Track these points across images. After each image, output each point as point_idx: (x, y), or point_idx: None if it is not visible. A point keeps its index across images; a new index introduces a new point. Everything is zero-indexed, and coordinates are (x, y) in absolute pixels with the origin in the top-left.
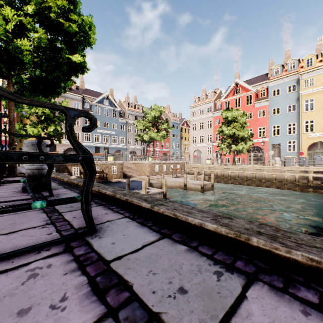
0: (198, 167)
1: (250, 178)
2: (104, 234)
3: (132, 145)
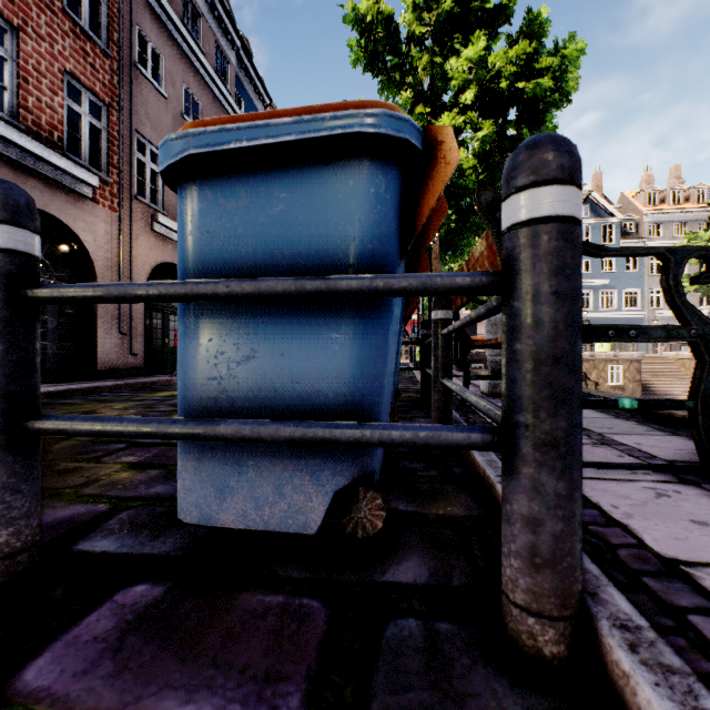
0: None
1: None
2: None
3: (664, 307)
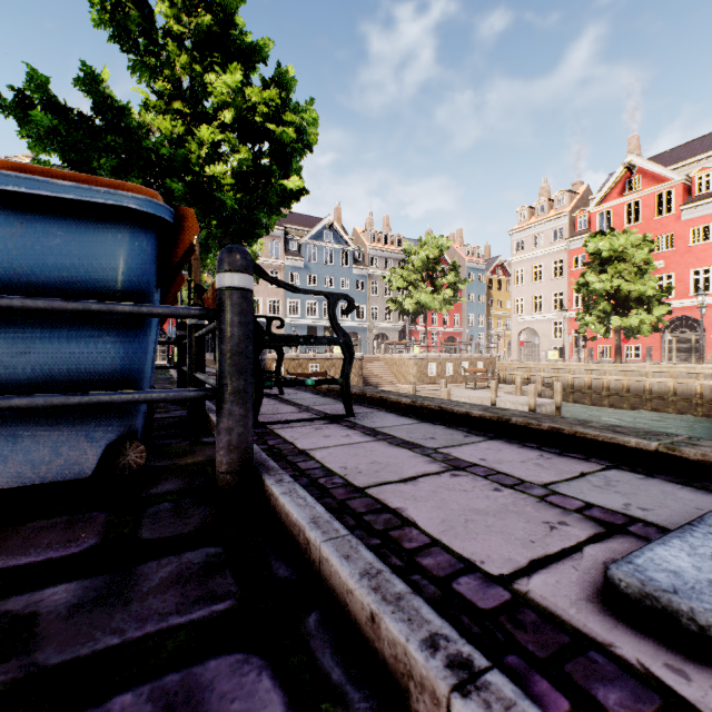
0: (527, 368)
1: (661, 394)
2: (363, 418)
3: (380, 320)
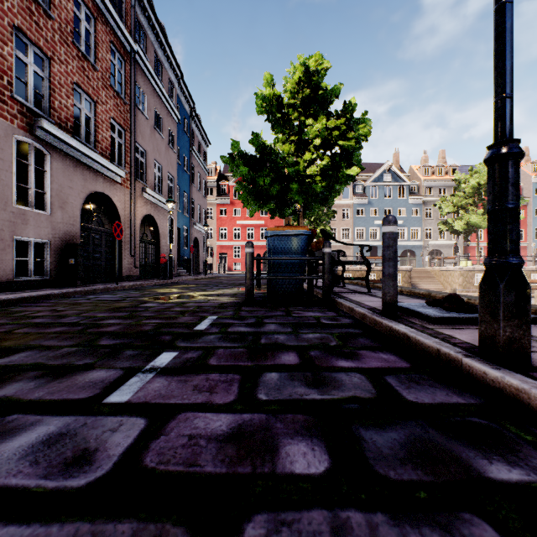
0: None
1: None
2: (374, 293)
3: (433, 239)
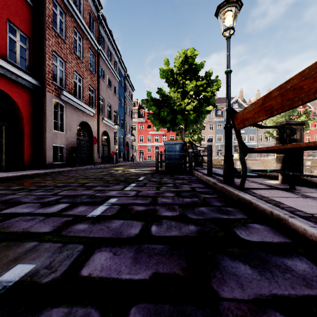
0: None
1: None
2: (213, 169)
3: (263, 141)
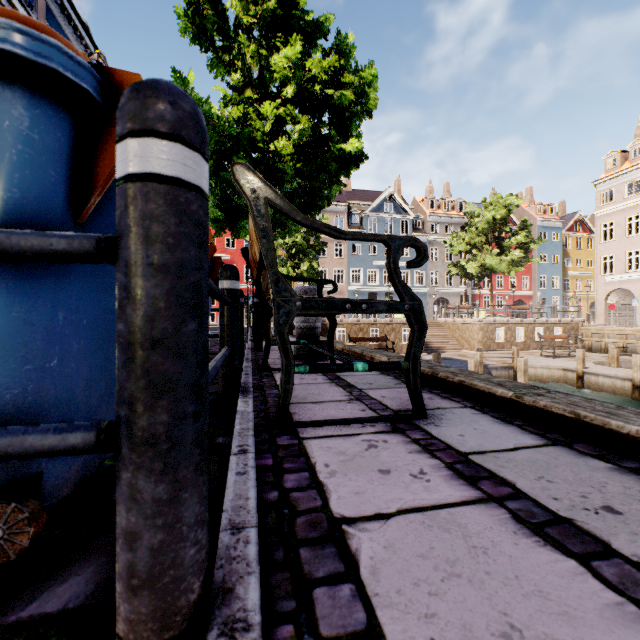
0: (622, 335)
1: None
2: (441, 423)
3: (440, 285)
